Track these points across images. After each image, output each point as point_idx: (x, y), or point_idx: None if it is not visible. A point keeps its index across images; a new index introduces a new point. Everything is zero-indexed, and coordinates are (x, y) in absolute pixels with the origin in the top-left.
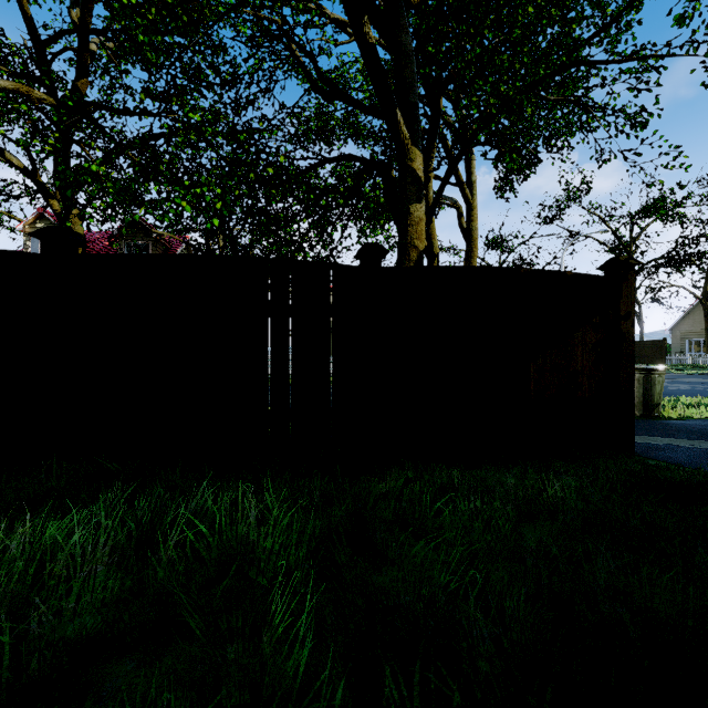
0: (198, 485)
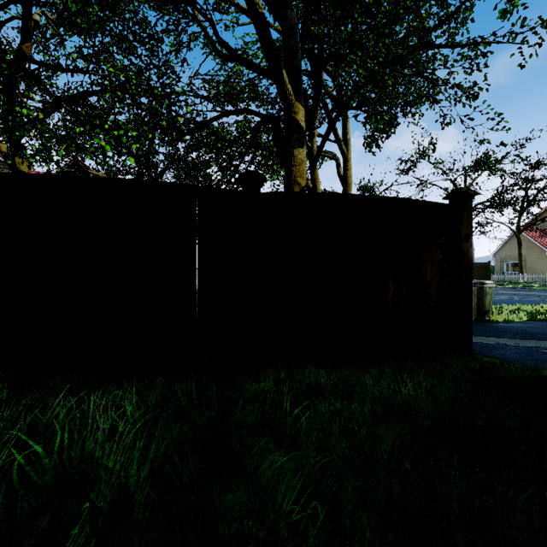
0: (80, 390)
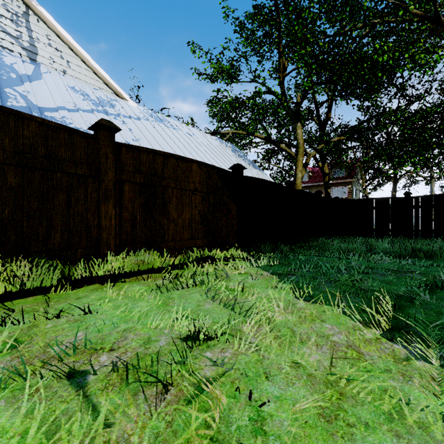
0: None
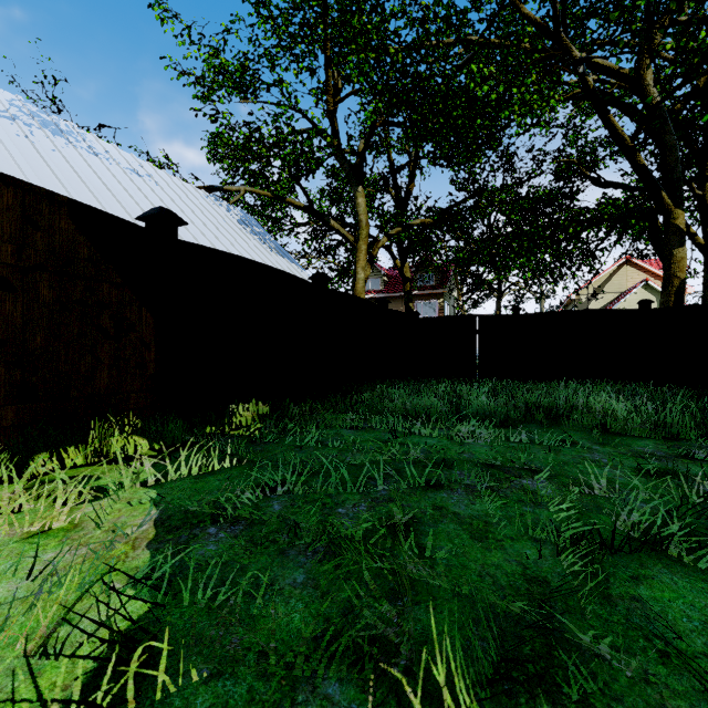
0: None
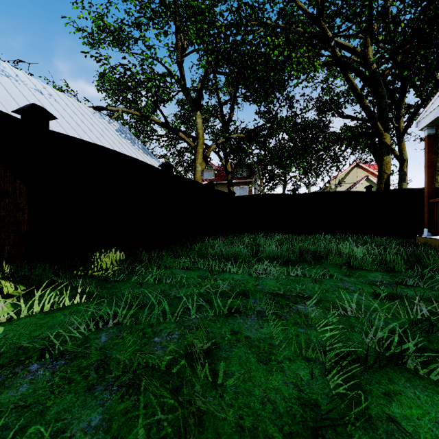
0: None
